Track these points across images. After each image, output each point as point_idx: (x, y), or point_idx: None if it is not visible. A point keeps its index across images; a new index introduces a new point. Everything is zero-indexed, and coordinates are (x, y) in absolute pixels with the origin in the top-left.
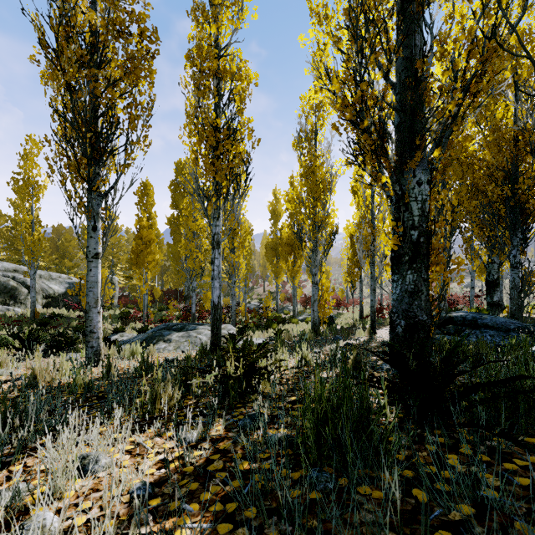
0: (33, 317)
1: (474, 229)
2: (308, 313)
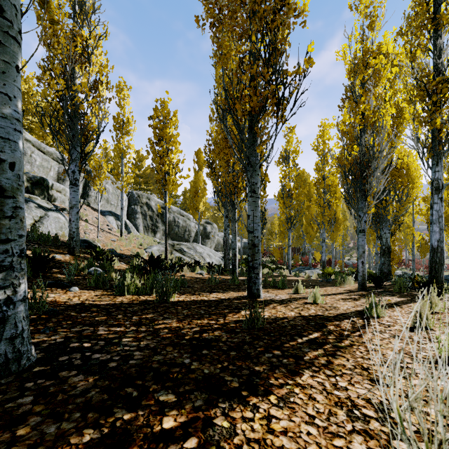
0: (241, 258)
1: None
2: None
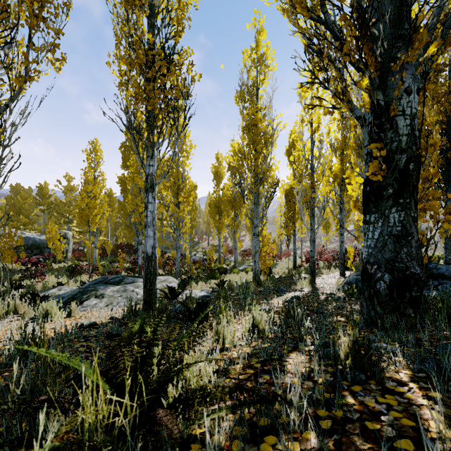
0: None
1: None
2: (248, 264)
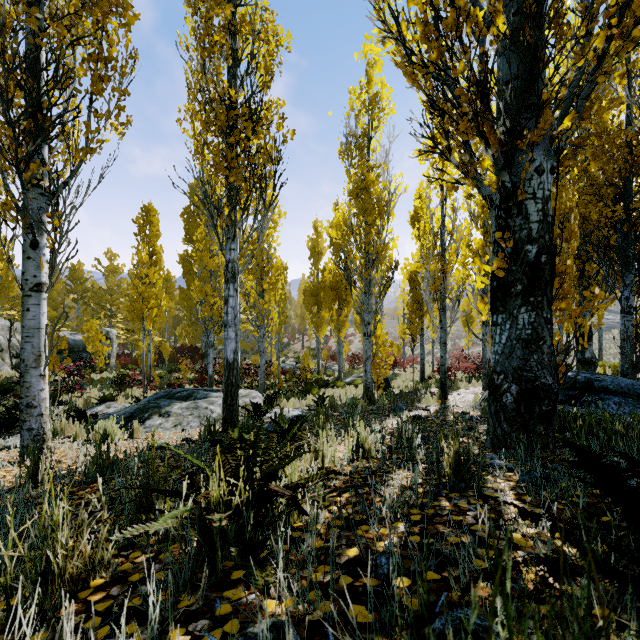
0: None
1: None
2: (357, 375)
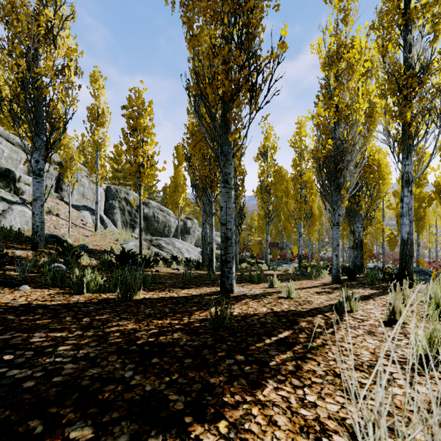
0: None
1: None
2: None
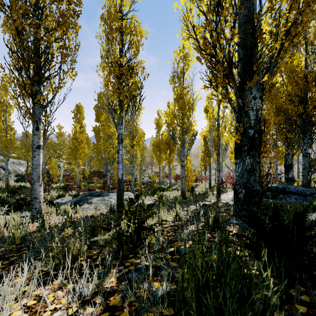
0: (7, 188)
1: (278, 134)
2: (178, 185)
